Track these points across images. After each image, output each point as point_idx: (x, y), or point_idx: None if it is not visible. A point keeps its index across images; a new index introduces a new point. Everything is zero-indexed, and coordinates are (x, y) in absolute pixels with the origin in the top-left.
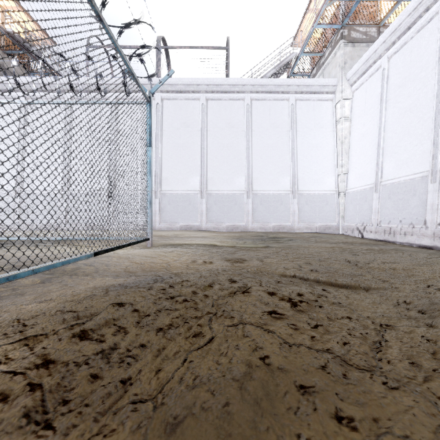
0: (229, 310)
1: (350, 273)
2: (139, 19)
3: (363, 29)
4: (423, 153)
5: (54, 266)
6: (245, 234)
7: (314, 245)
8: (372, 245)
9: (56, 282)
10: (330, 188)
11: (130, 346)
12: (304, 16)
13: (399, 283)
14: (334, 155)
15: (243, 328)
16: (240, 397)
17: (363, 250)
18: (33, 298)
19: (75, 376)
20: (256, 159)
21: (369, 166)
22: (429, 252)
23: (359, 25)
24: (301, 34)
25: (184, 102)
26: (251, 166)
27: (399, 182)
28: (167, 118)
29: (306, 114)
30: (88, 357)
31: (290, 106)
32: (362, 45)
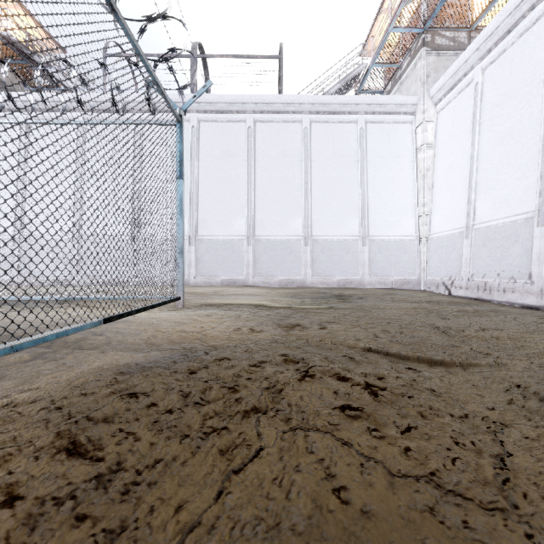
0: (285, 405)
1: (442, 344)
2: (165, 11)
3: (450, 34)
4: (528, 189)
5: (45, 340)
6: (303, 291)
7: (391, 305)
8: (463, 304)
9: (52, 359)
10: (409, 233)
11: (141, 463)
12: (376, 18)
13: (507, 358)
14: (414, 191)
15: (306, 436)
16: None
17: (454, 312)
18: (13, 384)
19: (52, 518)
20: (317, 197)
21: (458, 205)
22: (537, 315)
23: (446, 28)
24: (372, 40)
25: (226, 124)
26: (311, 204)
27: (497, 225)
28: (205, 145)
29: (379, 140)
30: (76, 484)
31: (359, 130)
32: (449, 54)
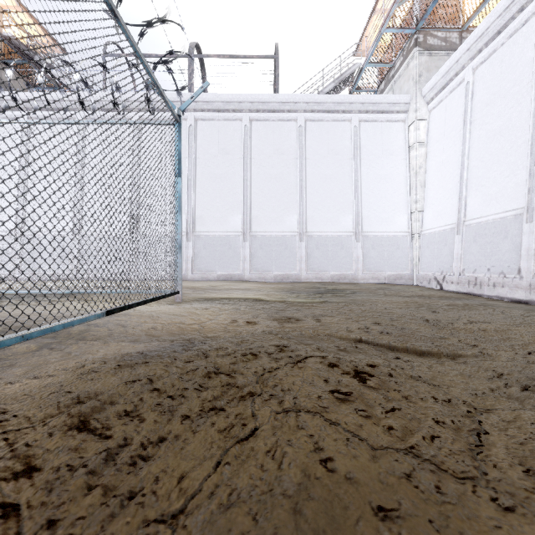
0: (279, 389)
1: (430, 336)
2: (164, 16)
3: (442, 35)
4: (517, 186)
5: (52, 330)
6: (298, 286)
7: (383, 299)
8: (454, 299)
9: (58, 349)
10: (401, 229)
11: (146, 441)
12: (369, 19)
13: (492, 349)
14: (406, 188)
15: (297, 416)
16: (293, 525)
17: (444, 306)
18: (23, 371)
19: (67, 487)
20: (311, 194)
21: (450, 201)
22: (525, 308)
23: (438, 29)
24: (366, 41)
25: (223, 123)
26: (305, 201)
27: (487, 222)
28: (202, 143)
29: (373, 138)
30: (87, 458)
31: (353, 128)
32: (441, 54)
